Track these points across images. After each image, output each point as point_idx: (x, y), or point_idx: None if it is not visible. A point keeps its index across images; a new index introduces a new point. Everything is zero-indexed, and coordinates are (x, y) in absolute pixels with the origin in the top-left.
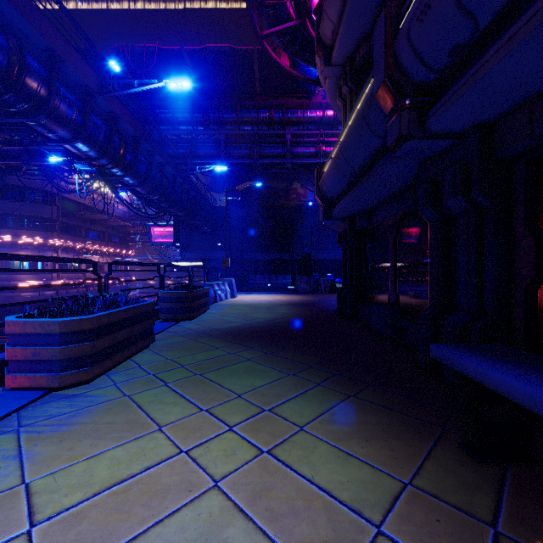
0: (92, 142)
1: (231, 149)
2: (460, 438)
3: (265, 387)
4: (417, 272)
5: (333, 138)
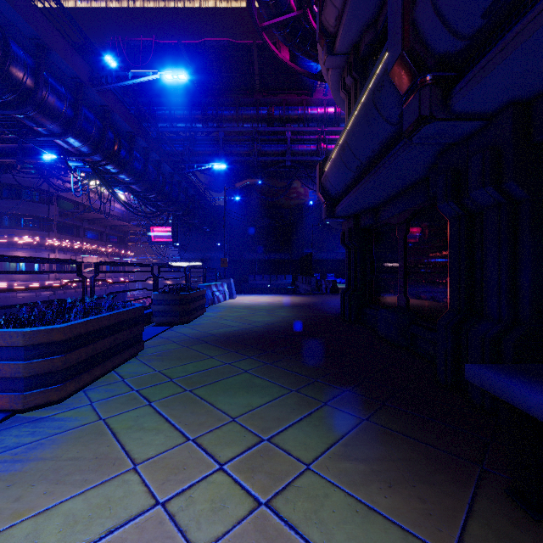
0: (84, 137)
1: (230, 147)
2: (505, 481)
3: (263, 407)
4: (430, 274)
5: (335, 136)
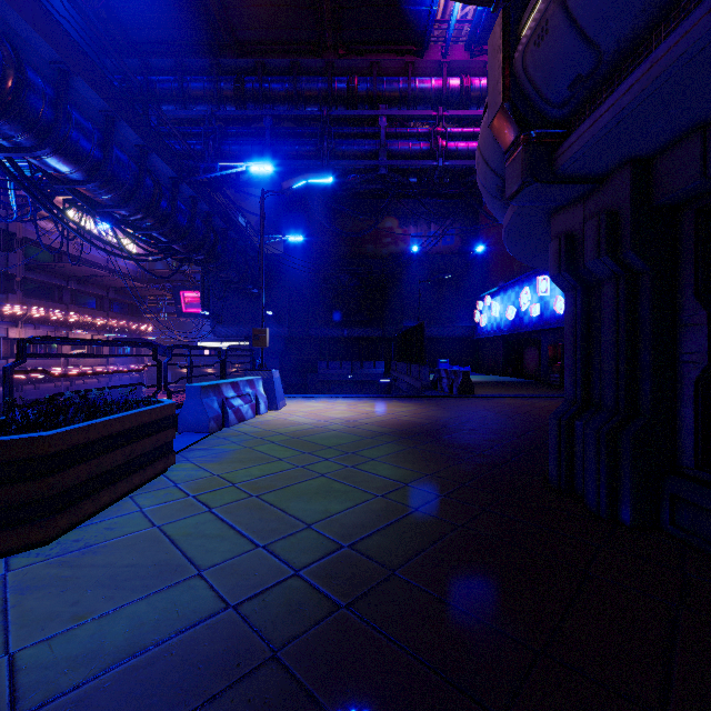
0: None
1: (283, 144)
2: None
3: None
4: None
5: (459, 128)
